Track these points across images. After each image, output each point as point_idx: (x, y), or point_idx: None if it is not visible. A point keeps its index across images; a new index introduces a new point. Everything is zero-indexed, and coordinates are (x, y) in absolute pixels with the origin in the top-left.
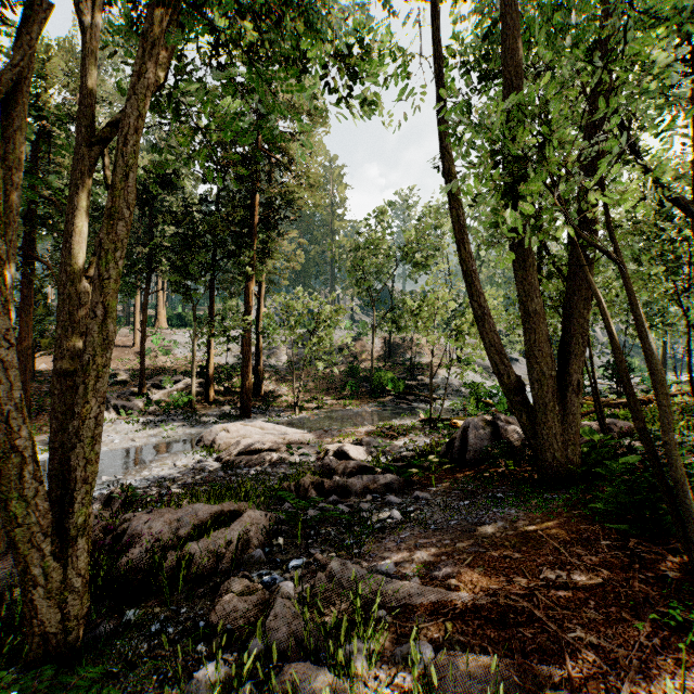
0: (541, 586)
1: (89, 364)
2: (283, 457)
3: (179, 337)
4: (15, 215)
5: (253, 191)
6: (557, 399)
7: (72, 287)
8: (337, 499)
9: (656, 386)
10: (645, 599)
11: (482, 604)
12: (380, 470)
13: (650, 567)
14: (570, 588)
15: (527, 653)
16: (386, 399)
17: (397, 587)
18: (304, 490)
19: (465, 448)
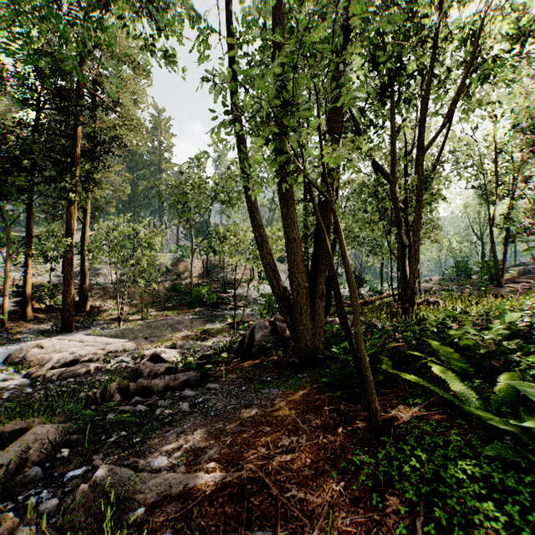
0: (278, 453)
1: None
2: (100, 365)
3: None
4: None
5: (75, 123)
6: (309, 303)
7: None
8: (140, 399)
9: (351, 292)
10: (343, 450)
11: (229, 481)
12: (182, 368)
13: (350, 422)
14: (297, 451)
15: (252, 521)
16: (203, 309)
17: (160, 480)
18: (109, 396)
19: (253, 344)
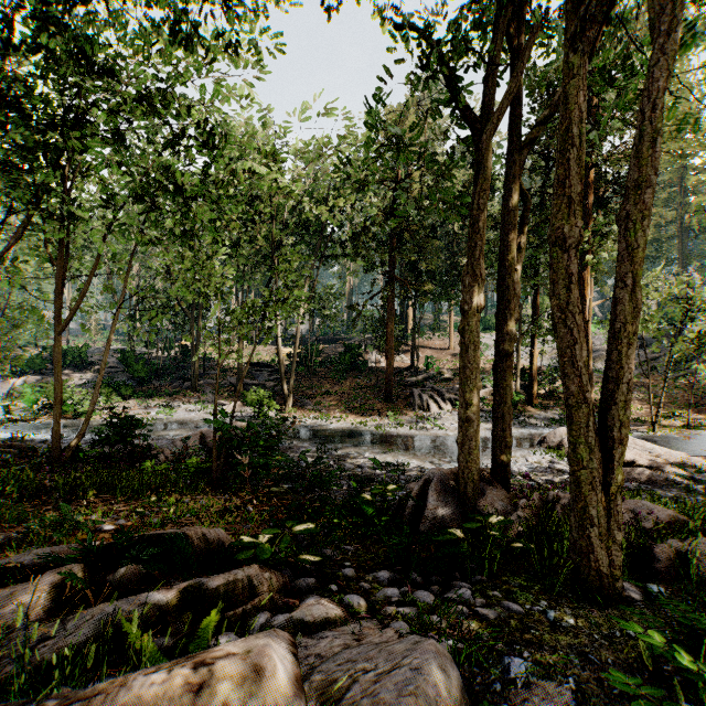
0: None
1: (618, 332)
2: (667, 478)
3: (487, 340)
4: (484, 223)
5: (588, 167)
6: None
7: (510, 280)
8: None
9: None
10: None
11: None
12: None
13: None
14: None
15: None
16: None
17: None
18: None
19: None
